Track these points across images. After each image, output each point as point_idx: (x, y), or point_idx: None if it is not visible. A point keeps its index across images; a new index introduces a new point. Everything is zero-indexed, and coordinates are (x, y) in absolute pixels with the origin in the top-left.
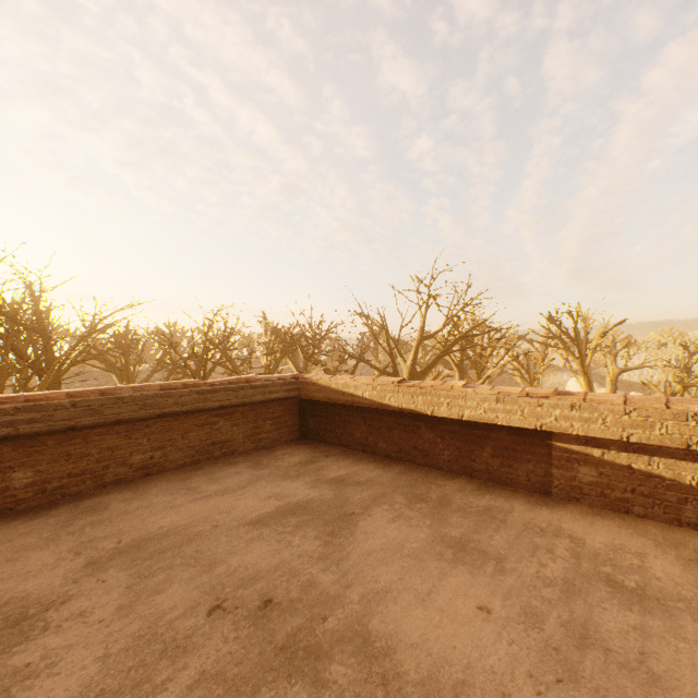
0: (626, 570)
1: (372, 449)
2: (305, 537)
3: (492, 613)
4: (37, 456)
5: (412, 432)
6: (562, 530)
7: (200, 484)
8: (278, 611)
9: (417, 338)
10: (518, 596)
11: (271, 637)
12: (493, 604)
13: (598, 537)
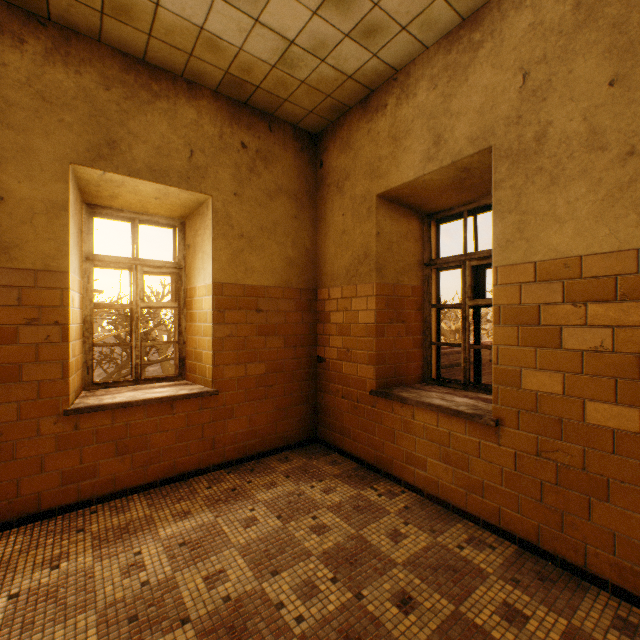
0: None
1: None
2: None
3: None
4: (484, 371)
5: None
6: None
7: None
8: None
9: None
10: None
11: None
12: None
13: None
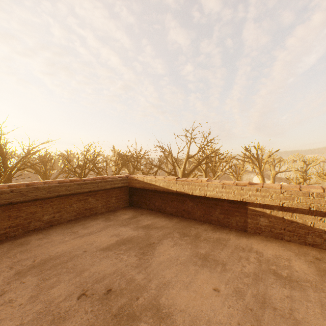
0: (282, 268)
1: (164, 211)
2: (130, 255)
3: (220, 292)
4: None
5: (183, 202)
6: (252, 248)
7: (78, 230)
8: (114, 295)
9: (185, 158)
10: (232, 282)
11: (109, 309)
12: (220, 287)
13: (269, 251)
